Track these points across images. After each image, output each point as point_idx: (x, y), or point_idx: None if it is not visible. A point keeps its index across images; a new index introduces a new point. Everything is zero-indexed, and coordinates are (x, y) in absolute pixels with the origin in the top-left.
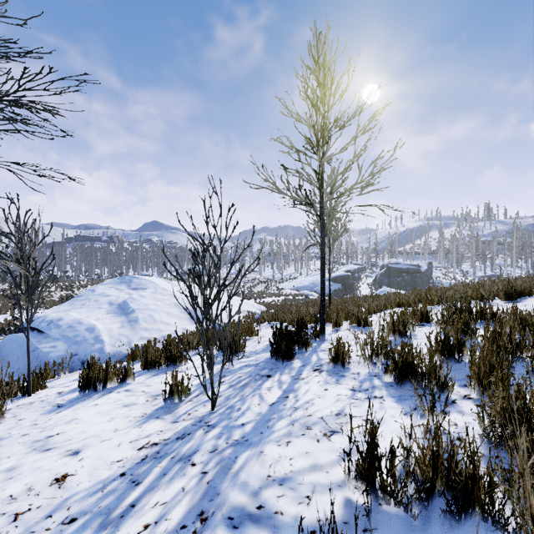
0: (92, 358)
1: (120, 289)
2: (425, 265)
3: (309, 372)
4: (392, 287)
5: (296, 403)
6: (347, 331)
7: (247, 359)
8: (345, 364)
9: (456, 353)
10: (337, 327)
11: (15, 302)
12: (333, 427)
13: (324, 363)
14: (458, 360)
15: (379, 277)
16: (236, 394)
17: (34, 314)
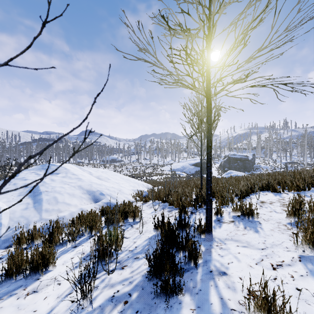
0: None
1: (39, 174)
2: (250, 156)
3: None
4: (231, 169)
5: None
6: (233, 225)
7: (119, 274)
8: None
9: None
10: (218, 216)
11: None
12: None
13: None
14: None
15: (223, 163)
16: None
17: None
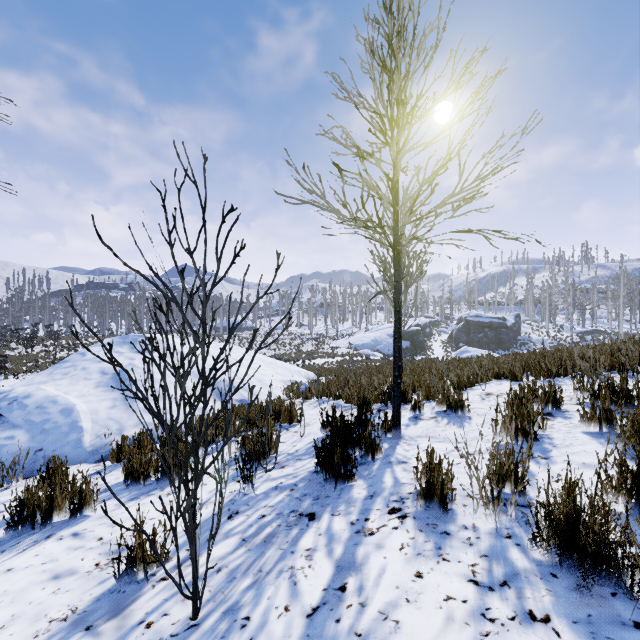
0: (54, 460)
1: (120, 351)
2: (511, 318)
3: (382, 516)
4: (472, 345)
5: (361, 616)
6: (433, 422)
7: (280, 471)
8: (446, 505)
9: None
10: (416, 413)
11: (0, 365)
12: None
13: (406, 494)
14: None
15: (455, 333)
16: (249, 565)
17: None
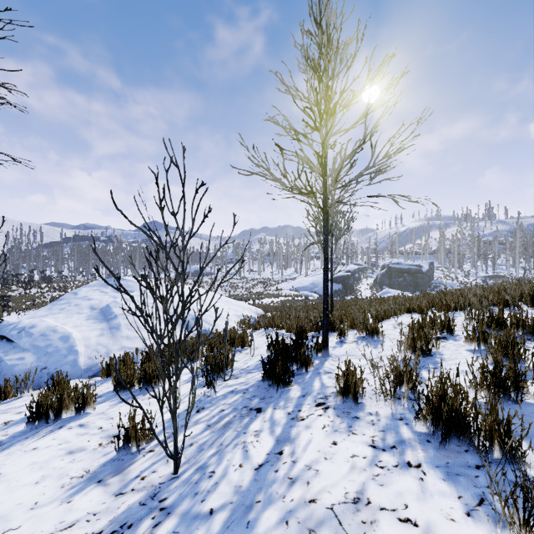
0: (57, 374)
1: (105, 291)
2: (426, 265)
3: (311, 408)
4: (393, 287)
5: (293, 468)
6: (354, 344)
7: (235, 381)
8: (358, 399)
9: (513, 390)
10: (342, 338)
11: (4, 304)
12: (351, 533)
13: (329, 393)
14: (516, 399)
15: (379, 277)
16: (213, 441)
17: (7, 320)
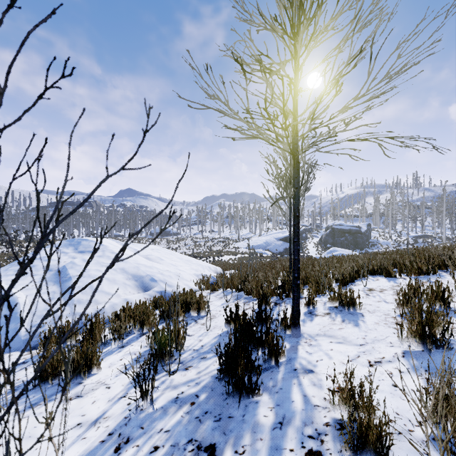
0: None
1: (65, 252)
2: (364, 226)
3: None
4: (336, 246)
5: None
6: (328, 318)
7: (183, 375)
8: None
9: None
10: (310, 308)
11: None
12: None
13: (322, 427)
14: None
15: (324, 237)
16: None
17: None
